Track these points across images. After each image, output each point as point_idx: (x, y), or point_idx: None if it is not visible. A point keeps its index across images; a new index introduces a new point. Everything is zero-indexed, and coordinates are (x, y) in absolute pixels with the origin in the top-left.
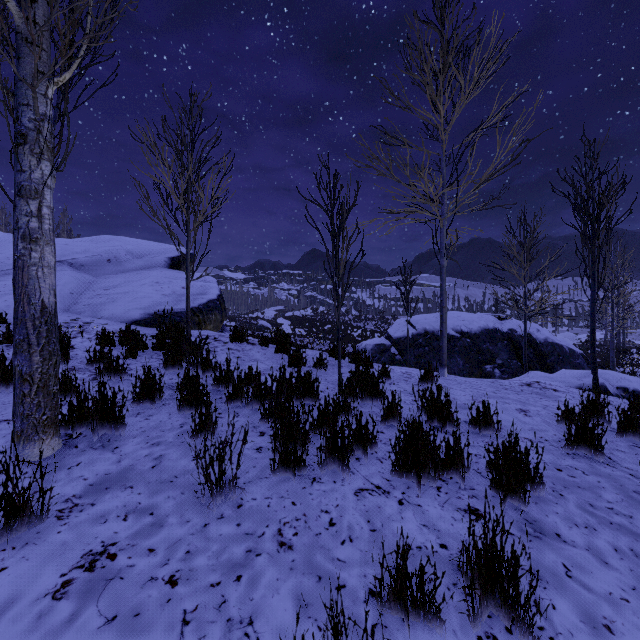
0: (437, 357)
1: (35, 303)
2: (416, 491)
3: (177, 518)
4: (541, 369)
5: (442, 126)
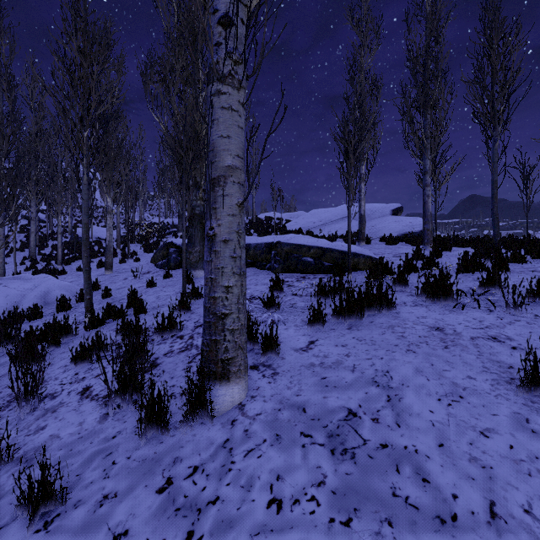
0: None
1: (429, 212)
2: None
3: None
4: None
5: None
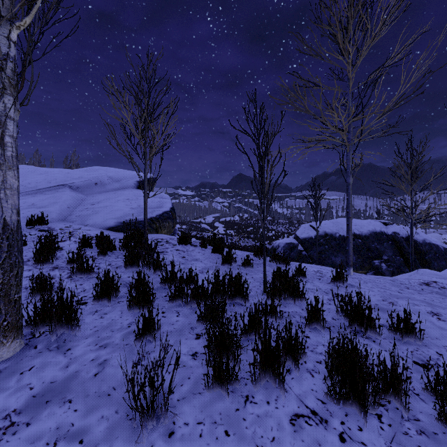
0: (335, 253)
1: None
2: (356, 421)
3: None
4: (420, 264)
5: (350, 66)
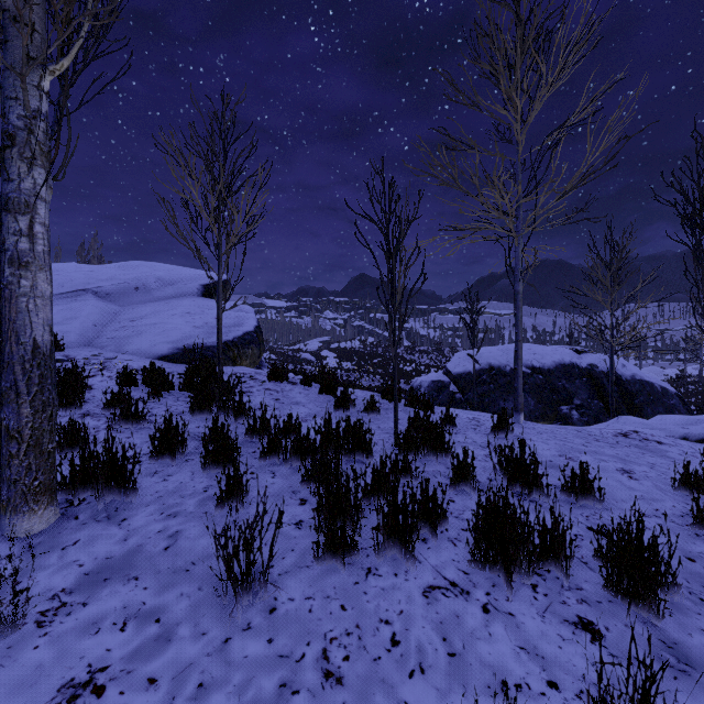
0: (504, 396)
1: (25, 342)
2: (504, 591)
3: (190, 628)
4: (627, 411)
5: (518, 124)
